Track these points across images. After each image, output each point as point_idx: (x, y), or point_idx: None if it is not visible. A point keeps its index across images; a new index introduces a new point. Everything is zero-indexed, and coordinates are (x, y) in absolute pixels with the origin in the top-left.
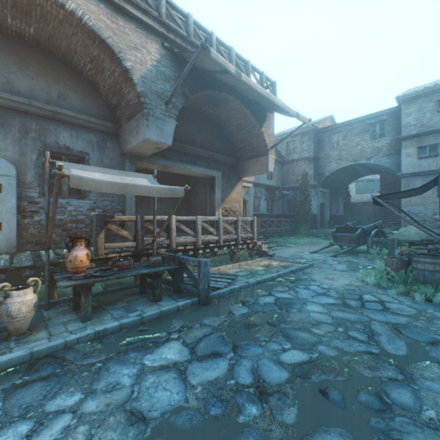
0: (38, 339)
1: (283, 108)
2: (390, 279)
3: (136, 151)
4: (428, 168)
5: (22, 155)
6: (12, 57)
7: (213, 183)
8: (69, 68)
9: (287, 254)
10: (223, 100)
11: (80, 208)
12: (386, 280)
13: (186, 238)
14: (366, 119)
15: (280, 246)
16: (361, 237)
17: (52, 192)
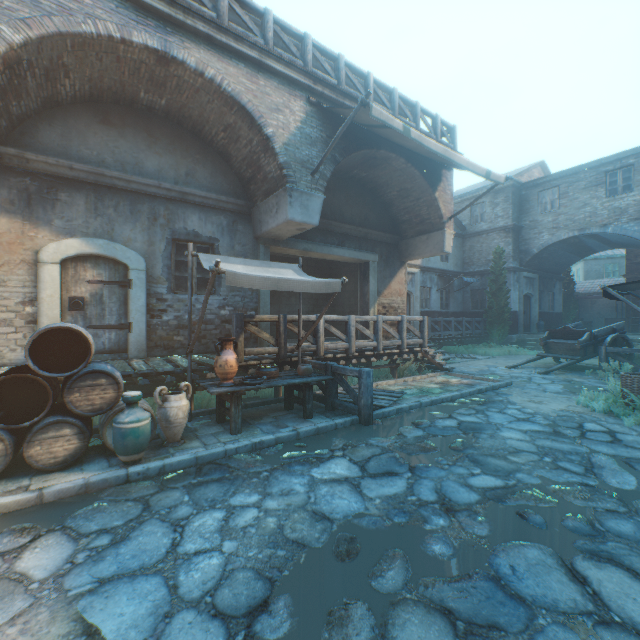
0: (195, 448)
1: (467, 167)
2: (629, 404)
3: (273, 234)
4: None
5: (151, 246)
6: (141, 134)
7: (366, 270)
8: (197, 138)
9: (472, 368)
10: (382, 160)
11: (209, 306)
12: (623, 405)
13: (336, 344)
14: (600, 165)
15: (461, 358)
16: (588, 346)
17: (180, 288)
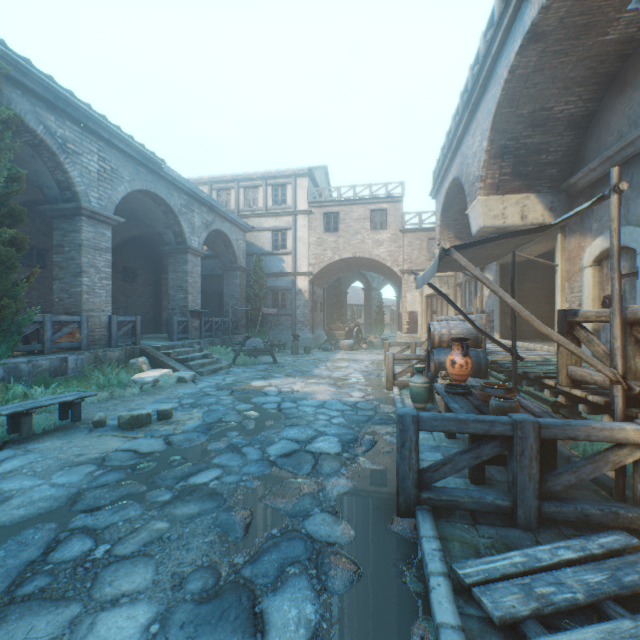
0: None
1: None
2: None
3: None
4: None
5: None
6: None
7: None
8: None
9: None
10: None
11: None
12: None
13: None
14: None
15: None
16: None
17: None
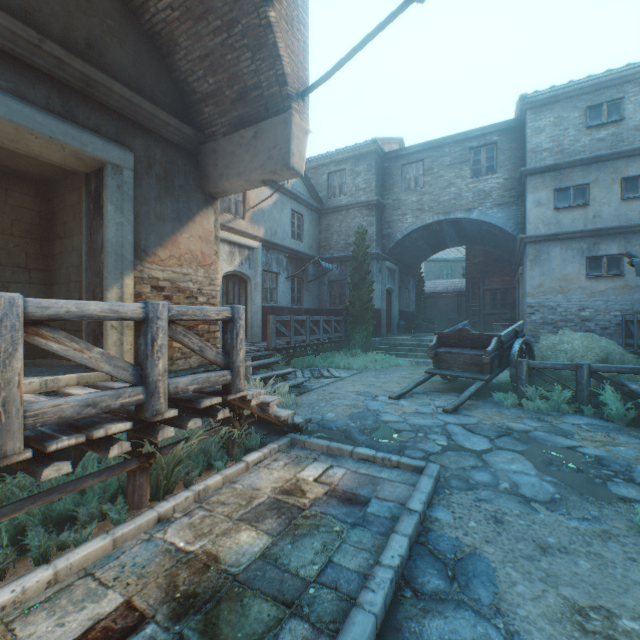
0: None
1: None
2: None
3: None
4: (572, 226)
5: None
6: None
7: (100, 187)
8: None
9: (340, 405)
10: None
11: None
12: None
13: None
14: (465, 139)
15: (320, 377)
16: (495, 357)
17: None
